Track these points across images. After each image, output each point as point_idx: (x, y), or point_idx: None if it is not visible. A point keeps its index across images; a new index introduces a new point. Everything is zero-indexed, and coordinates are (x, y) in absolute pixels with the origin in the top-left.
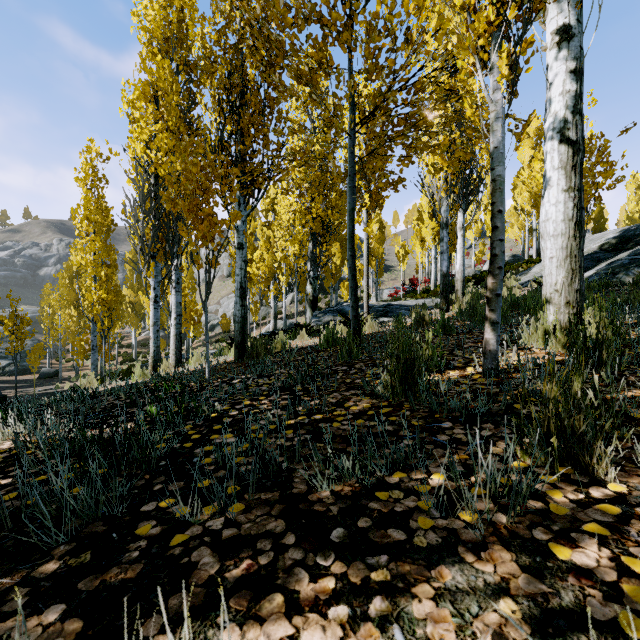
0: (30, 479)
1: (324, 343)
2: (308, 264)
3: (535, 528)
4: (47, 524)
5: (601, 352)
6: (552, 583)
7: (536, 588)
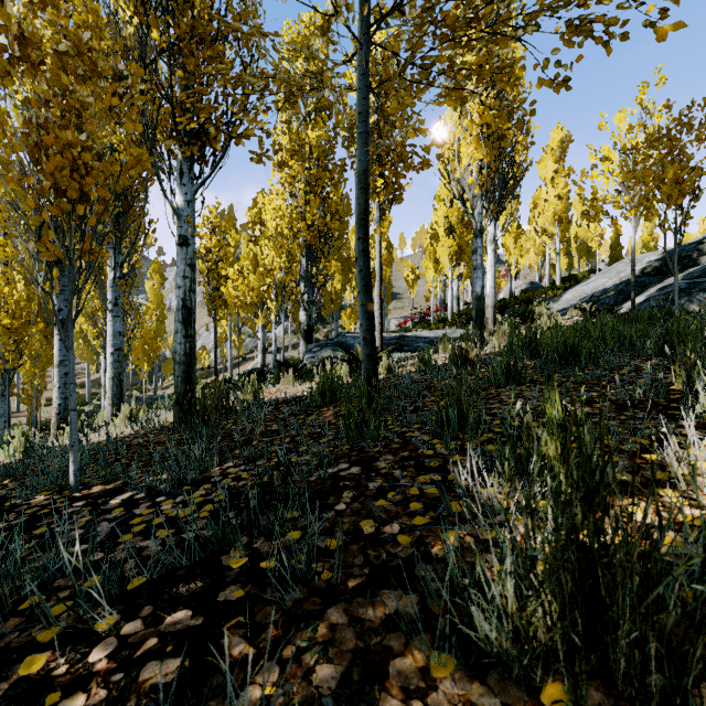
0: None
1: (317, 397)
2: (301, 285)
3: None
4: None
5: None
6: None
7: None
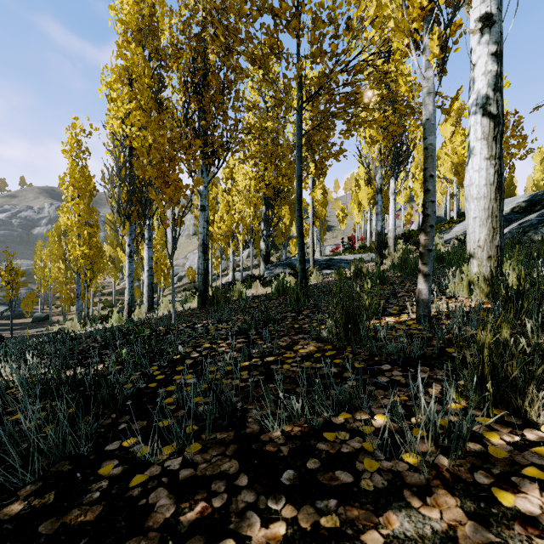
0: (8, 417)
1: (275, 292)
2: (262, 224)
3: (476, 471)
4: (14, 465)
5: (522, 301)
6: (499, 532)
7: (484, 537)
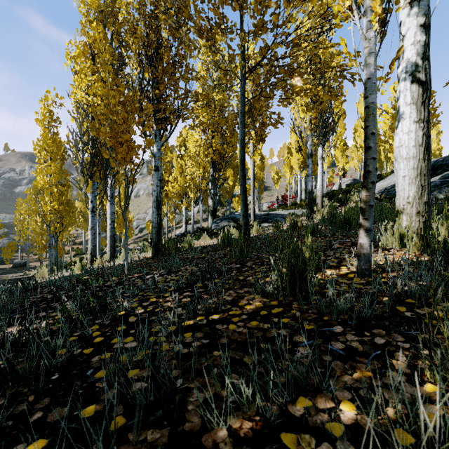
0: None
1: (221, 243)
2: (209, 184)
3: None
4: None
5: None
6: None
7: None
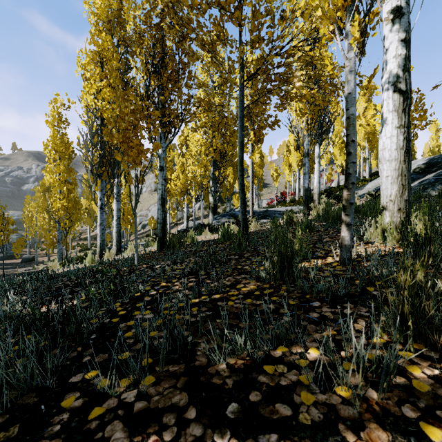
0: None
1: (221, 238)
2: (210, 182)
3: (403, 405)
4: None
5: (429, 246)
6: None
7: None
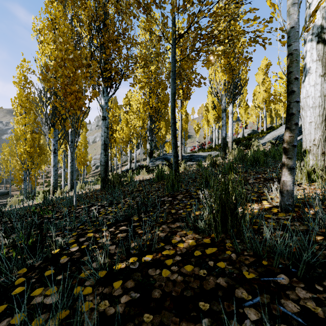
0: None
1: (156, 178)
2: (147, 132)
3: None
4: None
5: None
6: None
7: None
